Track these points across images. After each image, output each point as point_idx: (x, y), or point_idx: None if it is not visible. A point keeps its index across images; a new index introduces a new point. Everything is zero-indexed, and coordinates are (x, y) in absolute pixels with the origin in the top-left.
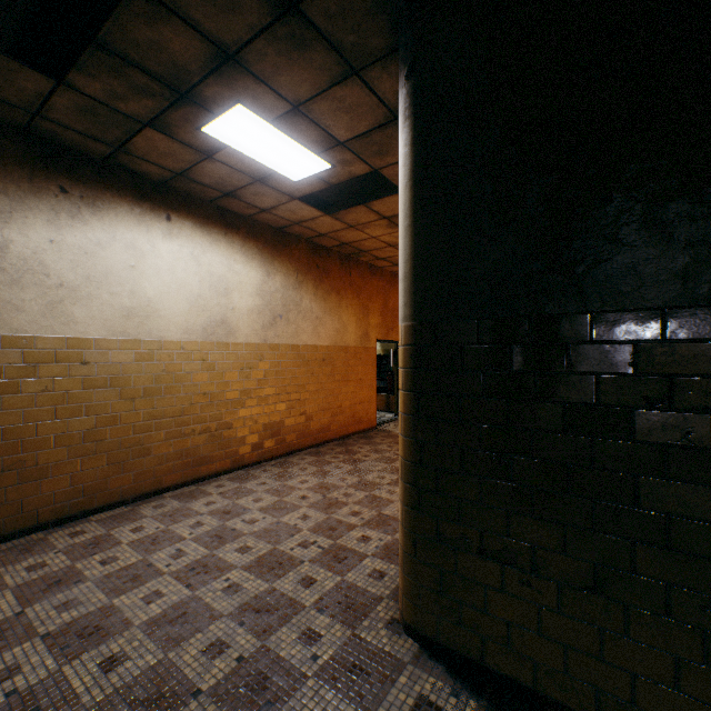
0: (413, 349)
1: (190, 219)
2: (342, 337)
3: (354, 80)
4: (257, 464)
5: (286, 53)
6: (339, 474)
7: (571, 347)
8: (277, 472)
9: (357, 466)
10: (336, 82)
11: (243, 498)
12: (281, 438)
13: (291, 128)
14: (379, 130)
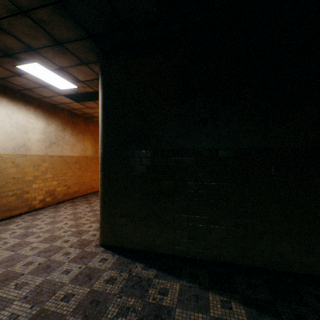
0: (103, 158)
1: (6, 97)
2: (85, 152)
3: (85, 65)
4: (42, 209)
5: (57, 53)
6: (82, 208)
7: (142, 158)
8: (53, 210)
9: (90, 204)
10: (78, 65)
11: (36, 221)
12: (55, 196)
13: (60, 73)
14: (96, 80)
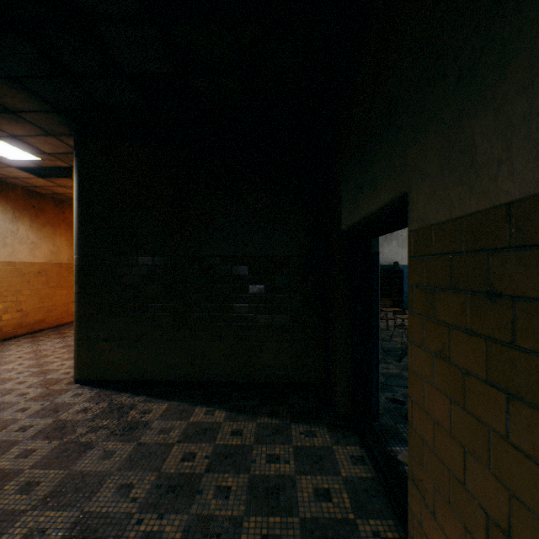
0: (79, 267)
1: None
2: (57, 256)
3: (53, 137)
4: None
5: (8, 121)
6: (50, 344)
7: (132, 267)
8: None
9: (66, 339)
10: (41, 135)
11: None
12: None
13: (10, 141)
14: (72, 154)
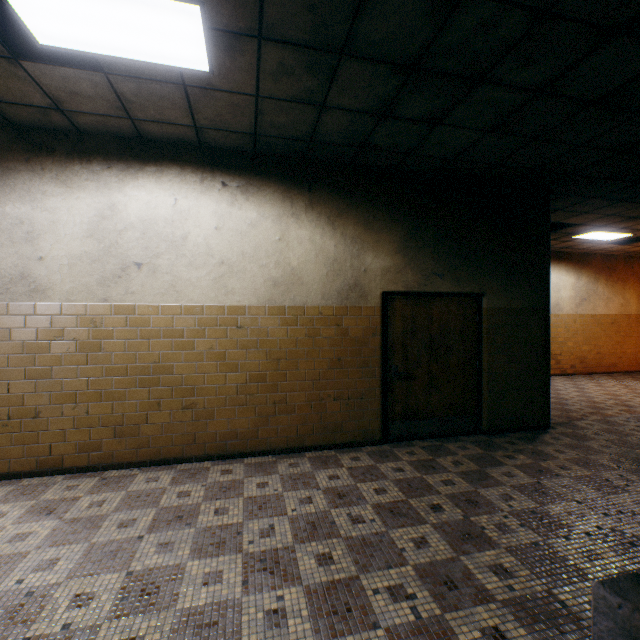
0: None
1: None
2: (625, 308)
3: None
4: (571, 375)
5: (624, 222)
6: (631, 383)
7: None
8: (588, 378)
9: None
10: None
11: (577, 382)
12: (584, 364)
13: (615, 231)
14: None
